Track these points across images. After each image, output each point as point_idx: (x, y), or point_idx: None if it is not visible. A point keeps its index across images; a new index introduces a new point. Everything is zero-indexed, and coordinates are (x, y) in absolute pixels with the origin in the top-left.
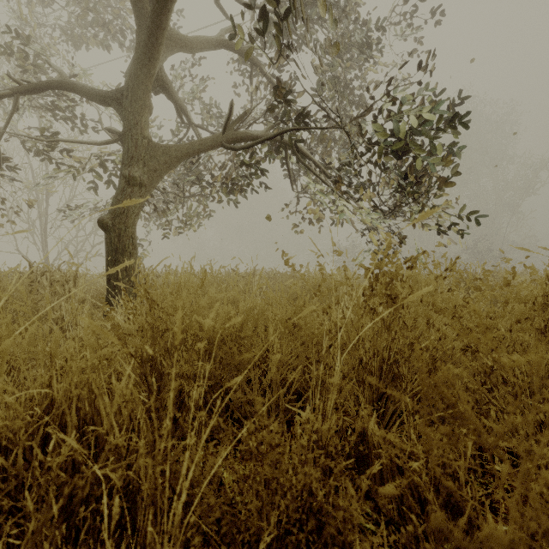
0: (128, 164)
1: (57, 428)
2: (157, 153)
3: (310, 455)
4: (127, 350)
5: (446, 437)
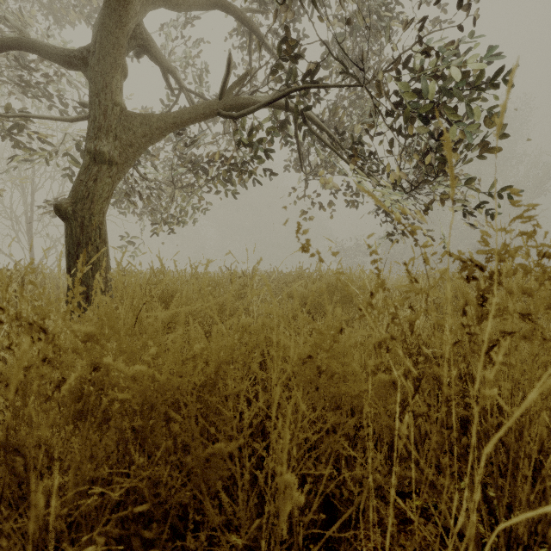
0: (94, 136)
1: None
2: (132, 124)
3: None
4: None
5: None
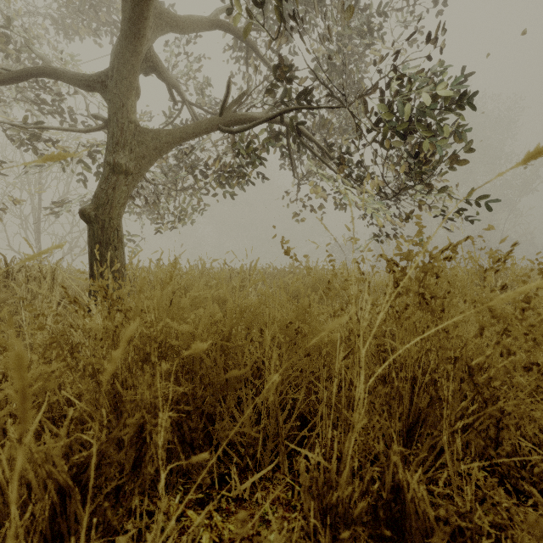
0: (112, 150)
1: None
2: (145, 138)
3: None
4: None
5: (491, 474)
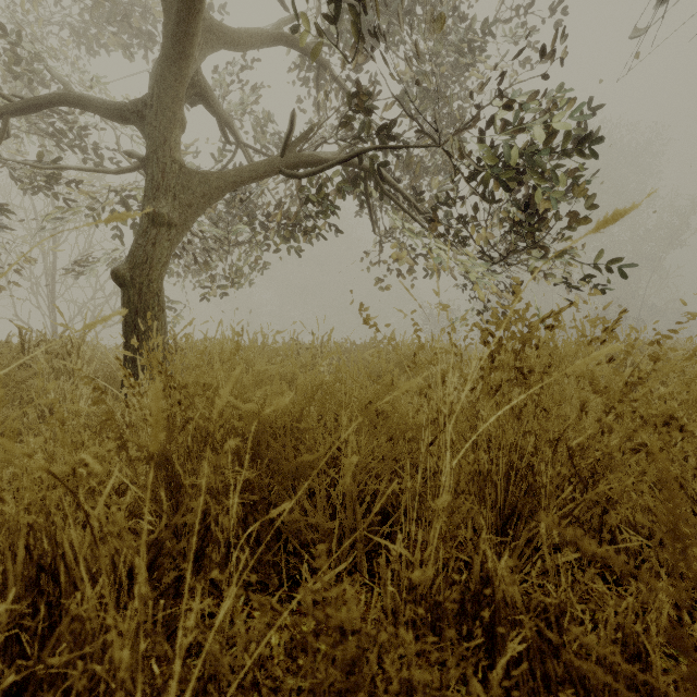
0: (152, 196)
1: (1, 577)
2: (192, 182)
3: (413, 650)
4: (39, 463)
5: (601, 576)
